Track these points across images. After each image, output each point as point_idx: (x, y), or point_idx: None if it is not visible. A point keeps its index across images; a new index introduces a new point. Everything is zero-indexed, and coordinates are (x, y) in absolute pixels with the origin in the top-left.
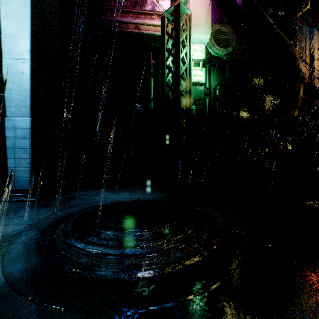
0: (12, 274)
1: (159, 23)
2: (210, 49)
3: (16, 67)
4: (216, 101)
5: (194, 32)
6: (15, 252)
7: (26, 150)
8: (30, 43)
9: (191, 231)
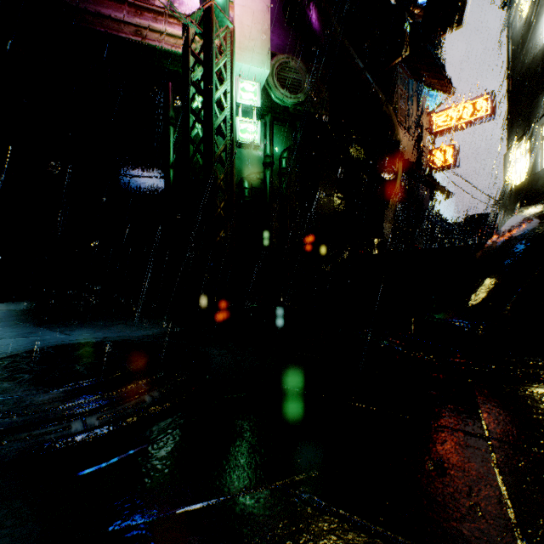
0: None
1: (181, 33)
2: (271, 92)
3: None
4: (282, 177)
5: (241, 59)
6: None
7: None
8: None
9: (142, 382)
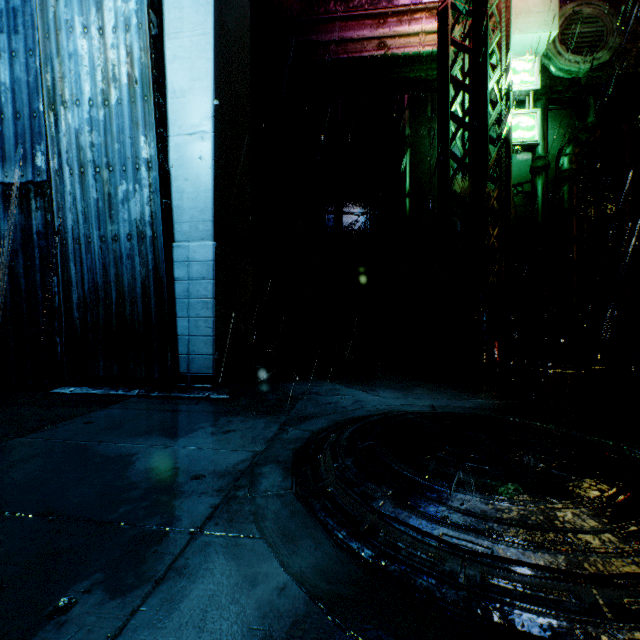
0: (306, 578)
1: (429, 27)
2: (549, 64)
3: (190, 148)
4: (563, 183)
5: (512, 30)
6: (273, 517)
7: (207, 303)
8: (213, 101)
9: None
